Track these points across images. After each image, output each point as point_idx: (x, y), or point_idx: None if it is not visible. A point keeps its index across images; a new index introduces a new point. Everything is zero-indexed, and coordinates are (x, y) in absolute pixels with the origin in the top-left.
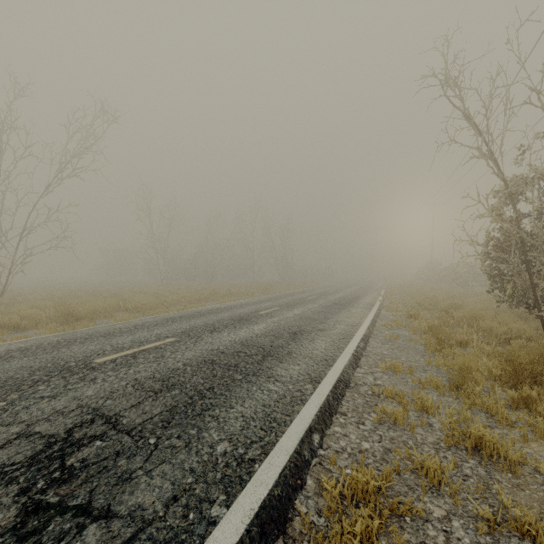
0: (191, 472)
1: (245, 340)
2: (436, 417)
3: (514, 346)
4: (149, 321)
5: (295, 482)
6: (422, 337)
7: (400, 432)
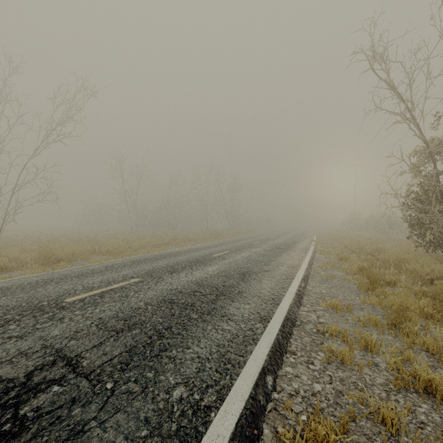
0: (146, 422)
1: (200, 280)
2: (380, 356)
3: (440, 286)
4: (118, 263)
5: (252, 432)
6: (354, 277)
7: (349, 372)
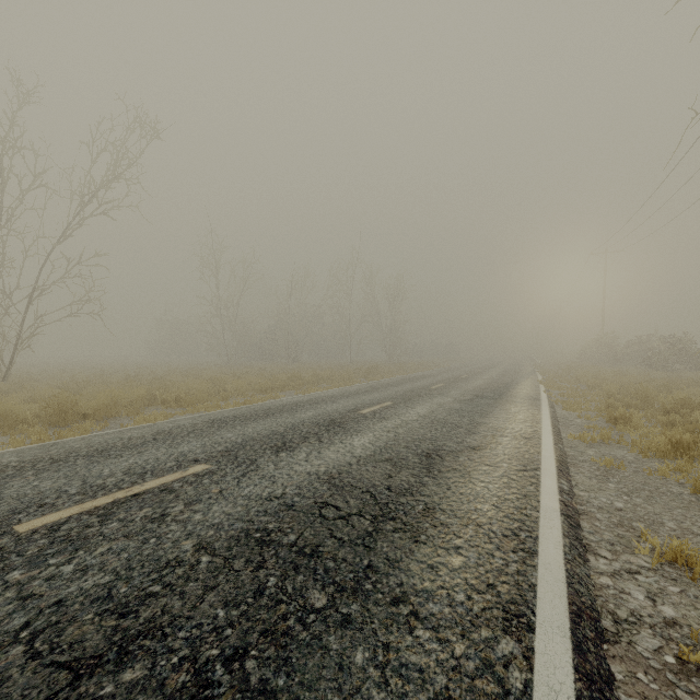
0: None
1: (336, 472)
2: None
3: None
4: (183, 425)
5: None
6: (667, 464)
7: None
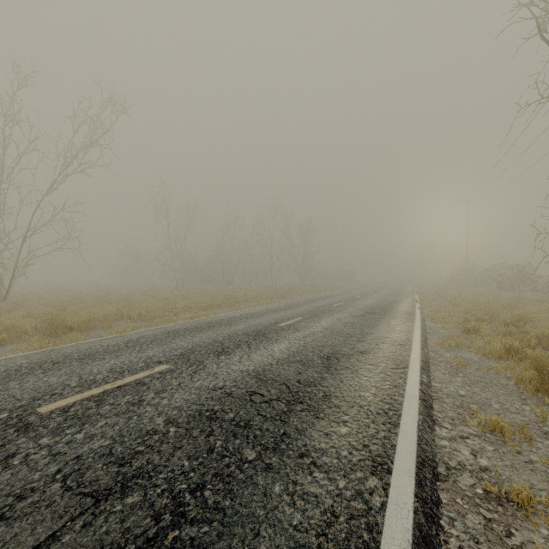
0: None
1: (261, 370)
2: None
3: None
4: (146, 335)
5: None
6: (501, 363)
7: None
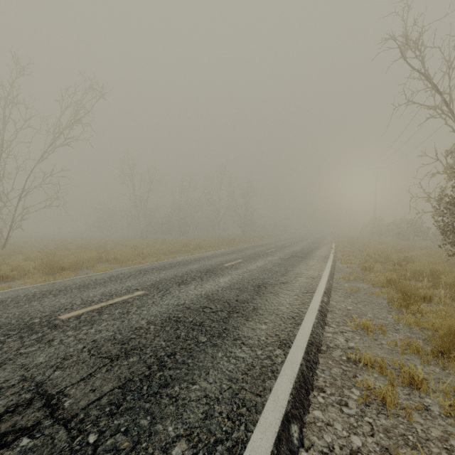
0: None
1: (211, 294)
2: (430, 397)
3: None
4: (123, 273)
5: None
6: (382, 290)
7: (394, 419)
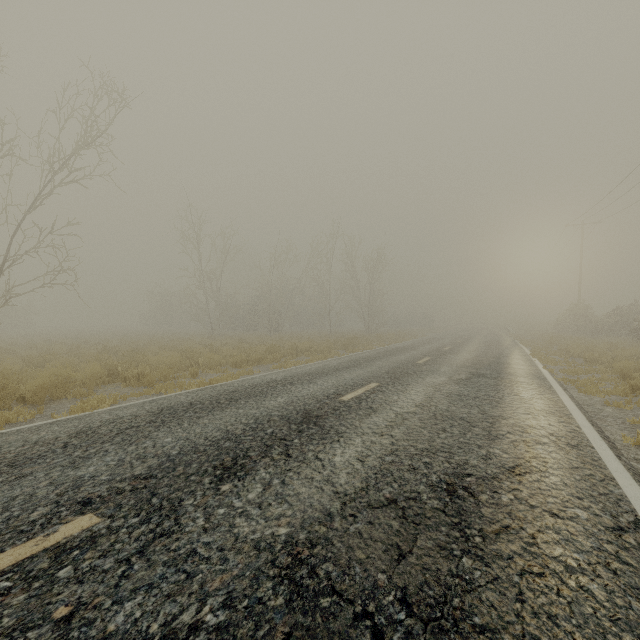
0: None
1: (306, 541)
2: None
3: None
4: (120, 418)
5: None
6: None
7: None
